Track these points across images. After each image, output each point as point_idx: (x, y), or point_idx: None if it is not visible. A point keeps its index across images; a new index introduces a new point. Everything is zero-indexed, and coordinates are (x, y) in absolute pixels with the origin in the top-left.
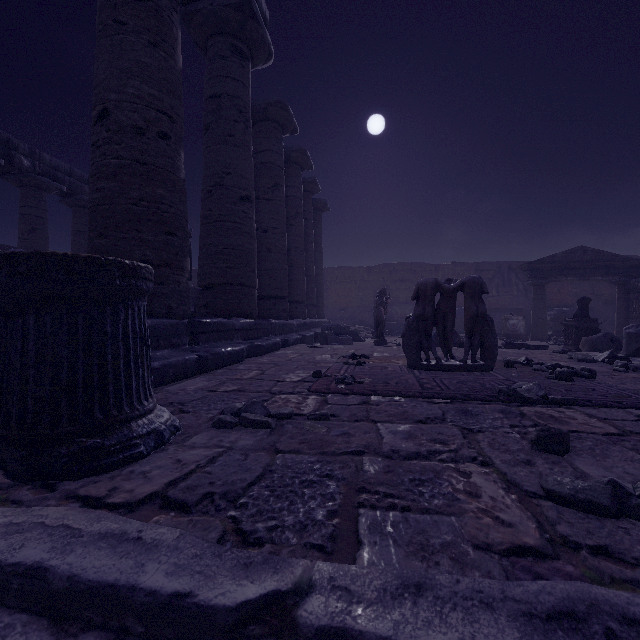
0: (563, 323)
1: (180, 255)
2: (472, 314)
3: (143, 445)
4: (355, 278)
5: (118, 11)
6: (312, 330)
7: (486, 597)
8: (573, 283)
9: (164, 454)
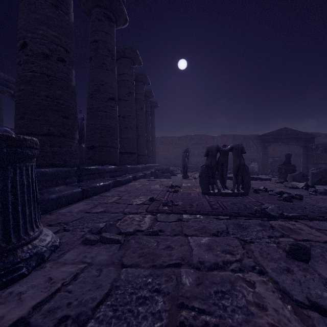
0: (278, 166)
1: (72, 130)
2: (237, 164)
3: (25, 267)
4: (172, 142)
5: None
6: (149, 170)
7: None
8: (280, 146)
9: (41, 272)
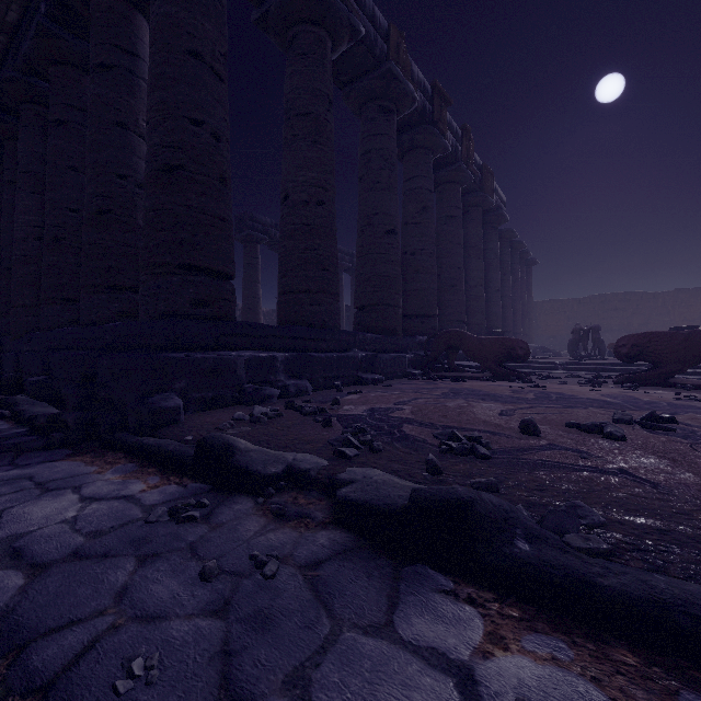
0: None
1: (485, 321)
2: (594, 338)
3: None
4: (564, 309)
5: (469, 253)
6: None
7: (552, 361)
8: None
9: None
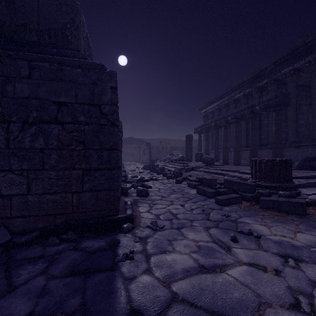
0: None
1: None
2: None
3: None
4: None
5: None
6: None
7: None
8: None
9: None
